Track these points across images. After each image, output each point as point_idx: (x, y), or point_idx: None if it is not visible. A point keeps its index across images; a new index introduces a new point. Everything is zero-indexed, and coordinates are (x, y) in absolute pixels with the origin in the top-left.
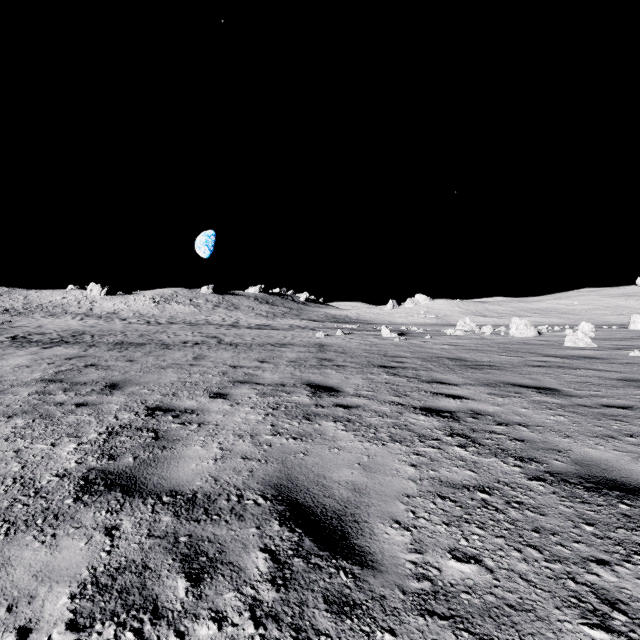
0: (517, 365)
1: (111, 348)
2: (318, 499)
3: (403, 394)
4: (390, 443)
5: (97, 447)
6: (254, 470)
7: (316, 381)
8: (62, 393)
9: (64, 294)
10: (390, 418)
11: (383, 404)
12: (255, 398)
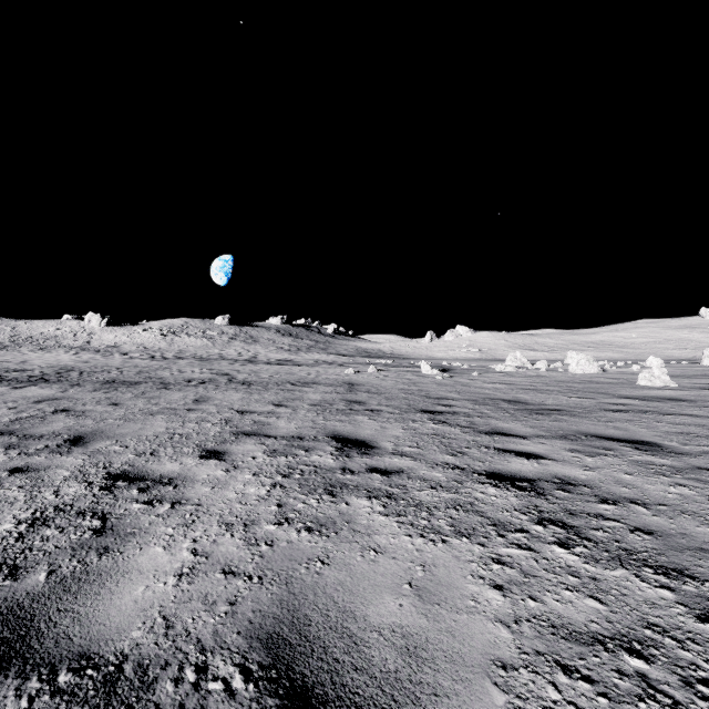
0: (591, 409)
1: (97, 388)
2: (343, 676)
3: (459, 451)
4: (454, 539)
5: (0, 550)
6: (238, 600)
7: (344, 432)
8: (2, 452)
9: (58, 325)
10: (447, 491)
11: (434, 467)
12: (261, 458)
